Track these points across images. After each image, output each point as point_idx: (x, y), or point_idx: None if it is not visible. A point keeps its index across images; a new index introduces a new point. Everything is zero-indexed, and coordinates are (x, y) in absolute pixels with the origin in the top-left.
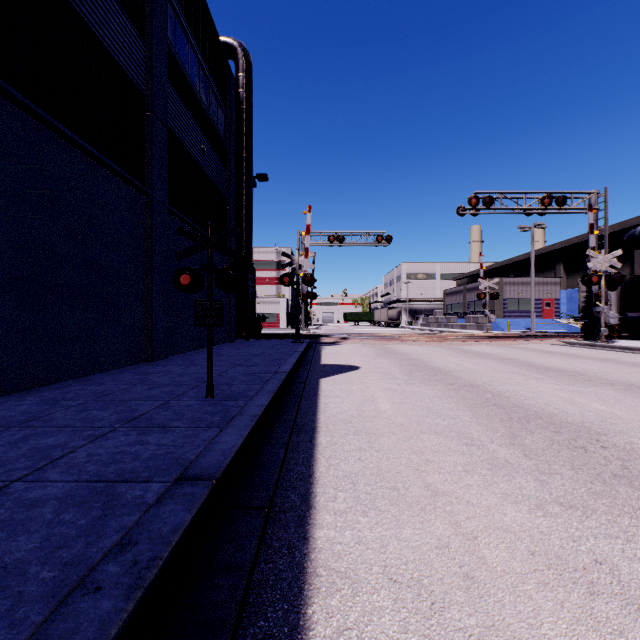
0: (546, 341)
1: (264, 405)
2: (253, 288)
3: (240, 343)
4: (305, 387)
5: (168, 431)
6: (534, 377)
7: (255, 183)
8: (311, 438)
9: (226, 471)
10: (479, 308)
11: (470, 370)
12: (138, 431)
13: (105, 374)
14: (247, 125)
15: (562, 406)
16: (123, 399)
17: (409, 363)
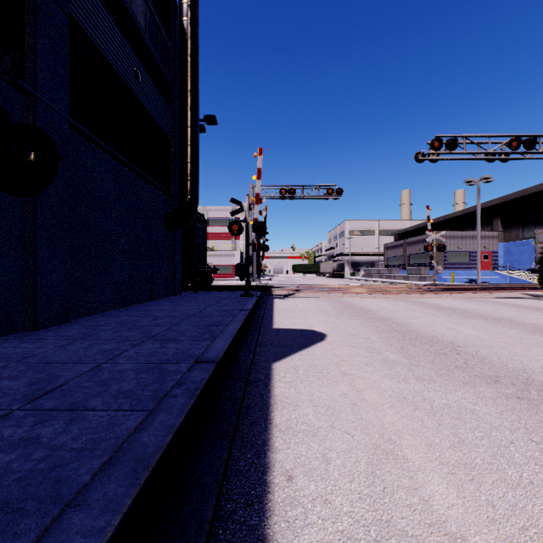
0: (509, 293)
1: None
2: (204, 239)
3: (185, 296)
4: (246, 391)
5: None
6: None
7: (204, 128)
8: None
9: None
10: (419, 260)
11: (482, 341)
12: None
13: None
14: (192, 57)
15: None
16: None
17: (386, 326)
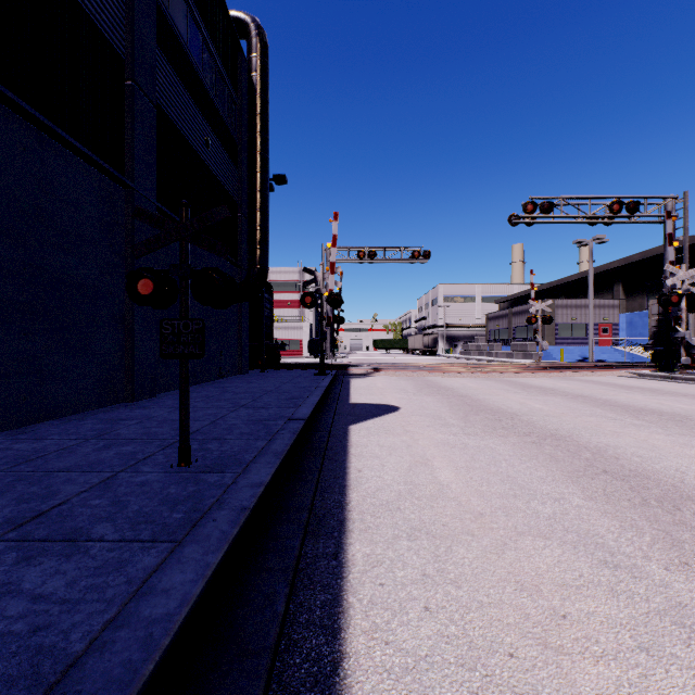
0: (613, 372)
1: (262, 484)
2: (270, 311)
3: (253, 375)
4: (329, 439)
5: (76, 552)
6: (630, 423)
7: (272, 187)
8: (337, 548)
9: None
10: (527, 334)
11: (541, 412)
12: (21, 552)
13: (58, 421)
14: (261, 116)
15: None
16: (50, 469)
17: (460, 402)
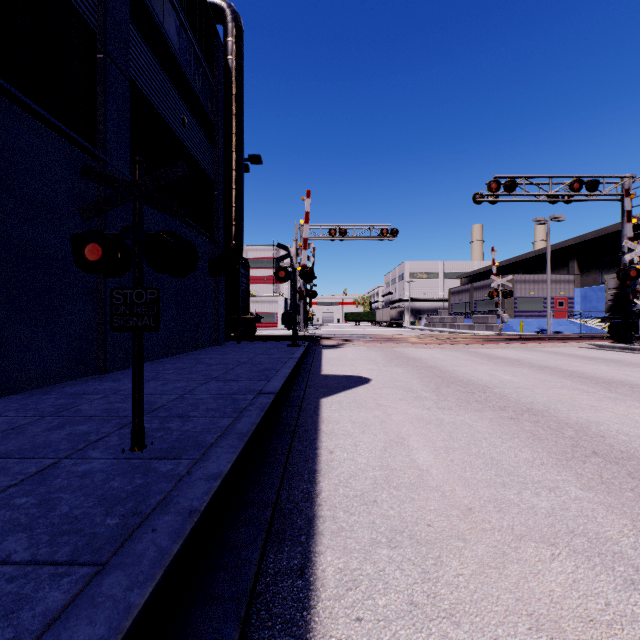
0: (573, 344)
1: (220, 475)
2: (247, 285)
3: (229, 346)
4: (300, 414)
5: None
6: (604, 396)
7: (248, 167)
8: (304, 559)
9: None
10: (487, 307)
11: (512, 384)
12: None
13: (22, 395)
14: (237, 97)
15: None
16: None
17: (430, 373)
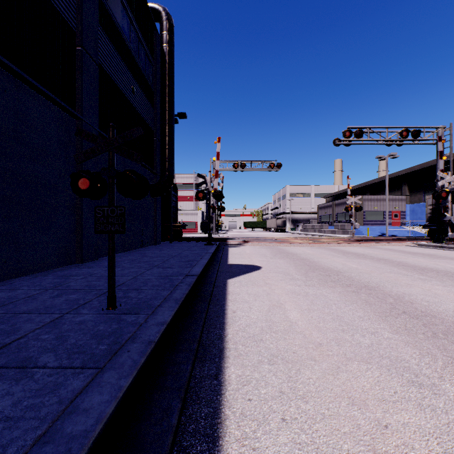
0: (403, 243)
1: (165, 323)
2: (176, 202)
3: (164, 245)
4: (214, 289)
5: (24, 377)
6: (418, 278)
7: (177, 120)
8: (217, 370)
9: None
10: (344, 218)
11: (357, 270)
12: None
13: (29, 277)
14: (169, 73)
15: None
16: (17, 311)
17: (302, 263)
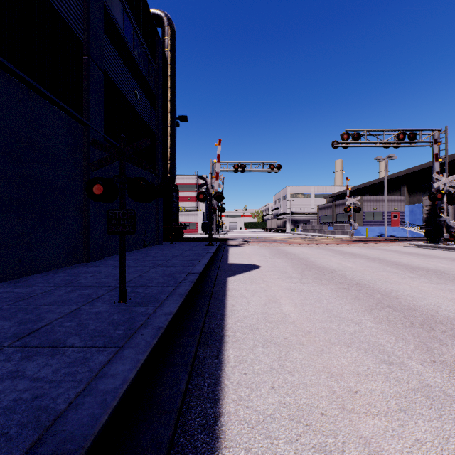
0: (400, 244)
1: (172, 313)
2: (177, 203)
3: (166, 245)
4: (214, 286)
5: (57, 353)
6: (408, 276)
7: (178, 123)
8: (218, 352)
9: (97, 440)
10: (344, 219)
11: (351, 269)
12: (23, 353)
13: (41, 275)
14: (171, 77)
15: (452, 308)
16: (38, 304)
17: (299, 262)
